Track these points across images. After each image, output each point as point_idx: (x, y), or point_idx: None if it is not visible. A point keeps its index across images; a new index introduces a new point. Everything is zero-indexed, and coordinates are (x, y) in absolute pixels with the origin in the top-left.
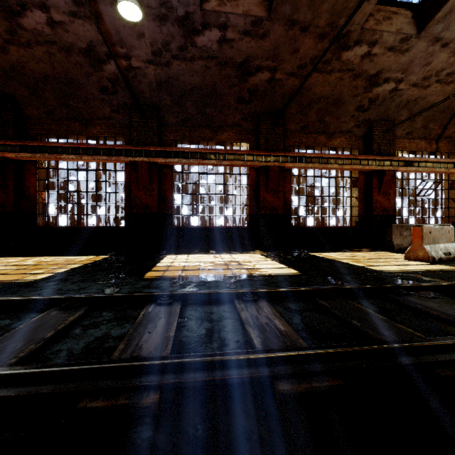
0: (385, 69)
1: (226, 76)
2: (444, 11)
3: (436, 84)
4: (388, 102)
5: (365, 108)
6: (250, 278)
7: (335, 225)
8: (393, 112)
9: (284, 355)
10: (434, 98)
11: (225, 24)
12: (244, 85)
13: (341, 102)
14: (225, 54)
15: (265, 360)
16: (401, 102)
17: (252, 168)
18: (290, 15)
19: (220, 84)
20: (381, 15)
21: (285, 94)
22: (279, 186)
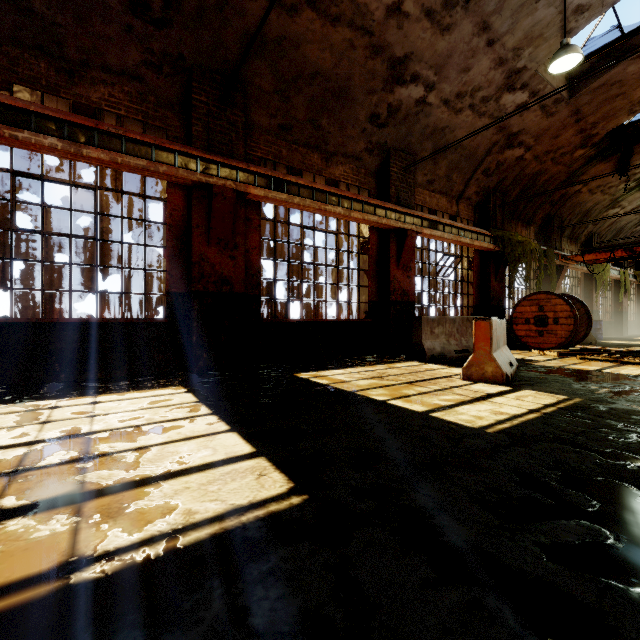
0: (416, 54)
1: None
2: None
3: (468, 112)
4: (412, 120)
5: (381, 121)
6: None
7: (337, 316)
8: (416, 141)
9: None
10: (463, 134)
11: None
12: None
13: (349, 95)
14: None
15: None
16: (427, 126)
17: (173, 188)
18: None
19: None
20: None
21: (248, 38)
22: (236, 234)
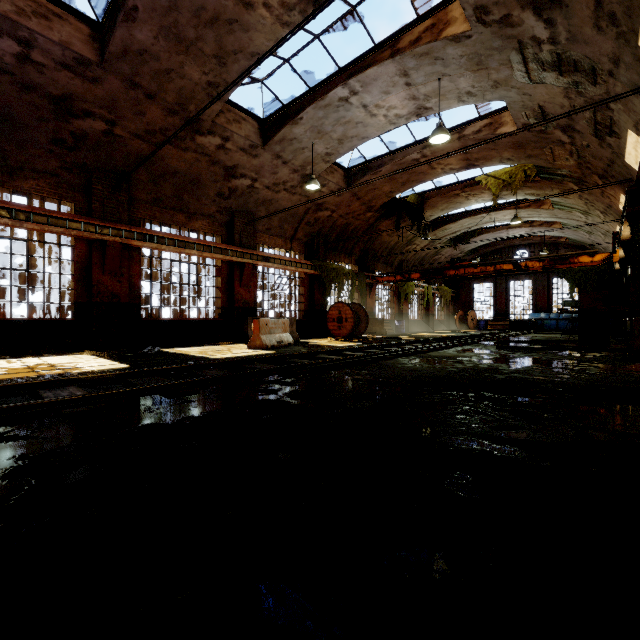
0: (241, 165)
1: (31, 104)
2: (279, 137)
3: (284, 192)
4: (247, 196)
5: (226, 196)
6: (65, 375)
7: (197, 317)
8: (253, 207)
9: (72, 398)
10: (285, 203)
11: (29, 42)
12: (64, 125)
13: (201, 183)
14: (29, 75)
15: (56, 402)
16: (259, 199)
17: (79, 239)
18: (130, 76)
19: (19, 110)
20: (232, 116)
21: (130, 156)
22: (123, 268)
